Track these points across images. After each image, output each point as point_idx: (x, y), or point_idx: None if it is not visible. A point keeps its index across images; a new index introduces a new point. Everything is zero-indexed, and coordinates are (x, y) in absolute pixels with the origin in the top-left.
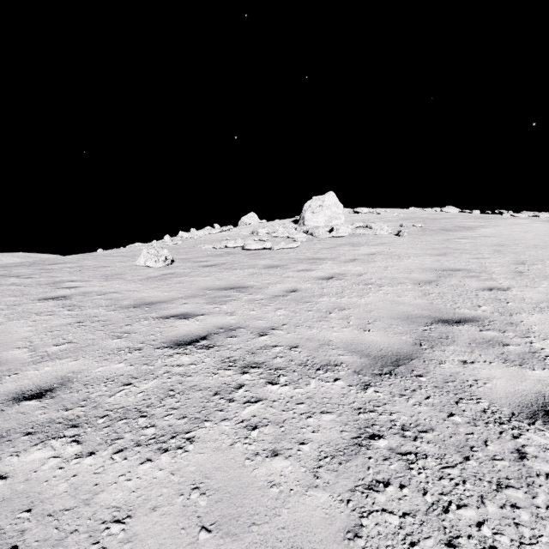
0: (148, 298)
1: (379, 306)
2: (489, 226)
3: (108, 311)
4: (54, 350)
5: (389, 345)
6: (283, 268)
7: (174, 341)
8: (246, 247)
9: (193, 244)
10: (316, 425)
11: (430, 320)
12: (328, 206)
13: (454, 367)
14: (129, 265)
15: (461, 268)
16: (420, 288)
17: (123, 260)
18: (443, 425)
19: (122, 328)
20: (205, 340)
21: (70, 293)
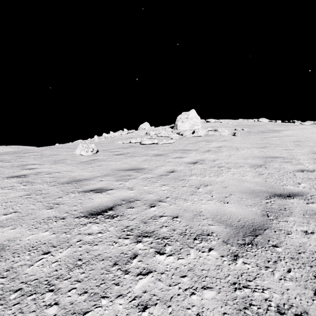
0: (78, 177)
1: (230, 183)
2: (288, 129)
3: (49, 186)
4: (2, 219)
5: (245, 215)
6: (165, 156)
7: (89, 211)
8: (142, 142)
9: (111, 141)
10: (199, 304)
11: (268, 194)
12: (191, 118)
13: (300, 237)
14: (70, 154)
15: (277, 156)
16: (255, 170)
17: (67, 150)
18: (315, 307)
19: (55, 199)
20: (111, 211)
21: (29, 173)
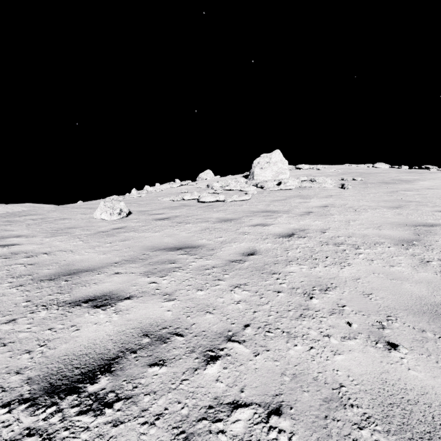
0: (77, 264)
1: (375, 284)
2: (425, 179)
3: (11, 288)
4: None
5: None
6: (237, 221)
7: (50, 378)
8: (201, 199)
9: (154, 197)
10: None
11: None
12: (275, 162)
13: None
14: (87, 217)
15: (432, 222)
16: (408, 251)
17: (85, 212)
18: None
19: None
20: (106, 376)
21: None
